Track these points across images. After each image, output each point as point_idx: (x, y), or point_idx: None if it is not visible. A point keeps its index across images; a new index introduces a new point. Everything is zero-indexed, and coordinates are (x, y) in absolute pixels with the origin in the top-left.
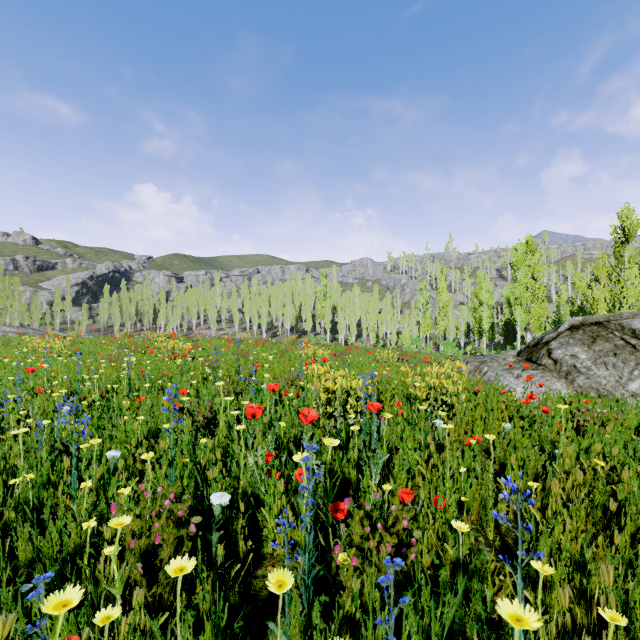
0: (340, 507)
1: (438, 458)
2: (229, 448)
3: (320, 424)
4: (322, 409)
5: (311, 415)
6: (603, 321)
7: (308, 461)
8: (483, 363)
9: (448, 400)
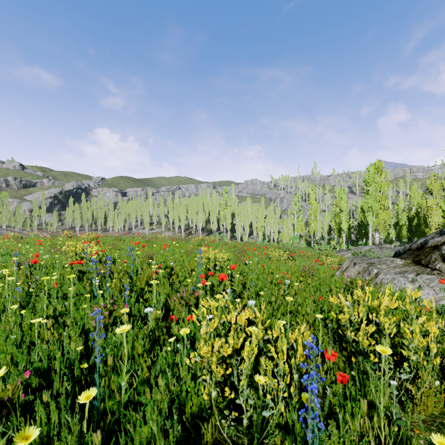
0: None
1: None
2: None
3: None
4: (215, 392)
5: None
6: None
7: None
8: (371, 265)
9: (411, 356)
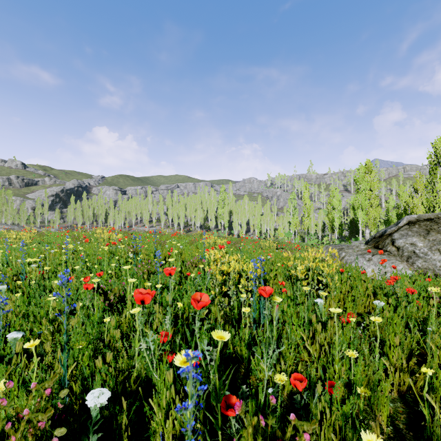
0: (231, 400)
1: (323, 336)
2: (132, 325)
3: (215, 302)
4: (218, 288)
5: (202, 301)
6: (433, 218)
7: (188, 373)
8: (341, 250)
9: (324, 280)
